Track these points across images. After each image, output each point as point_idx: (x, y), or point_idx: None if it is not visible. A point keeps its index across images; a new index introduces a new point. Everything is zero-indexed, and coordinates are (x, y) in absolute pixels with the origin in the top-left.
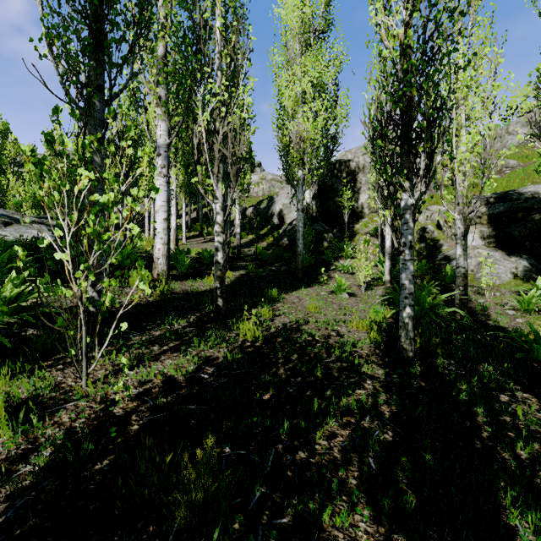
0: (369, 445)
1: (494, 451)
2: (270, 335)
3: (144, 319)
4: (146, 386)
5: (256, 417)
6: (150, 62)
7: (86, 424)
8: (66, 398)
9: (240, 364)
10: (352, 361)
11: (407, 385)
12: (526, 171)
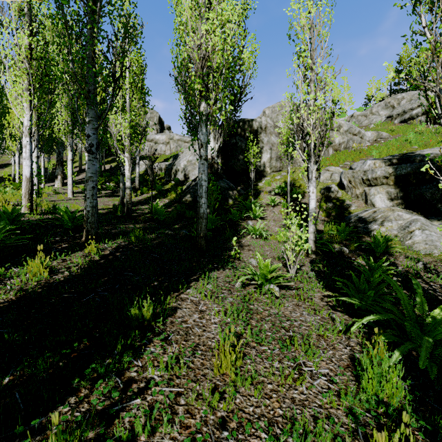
0: None
1: None
2: None
3: None
4: None
5: None
6: None
7: None
8: None
9: None
10: None
11: None
12: (398, 141)
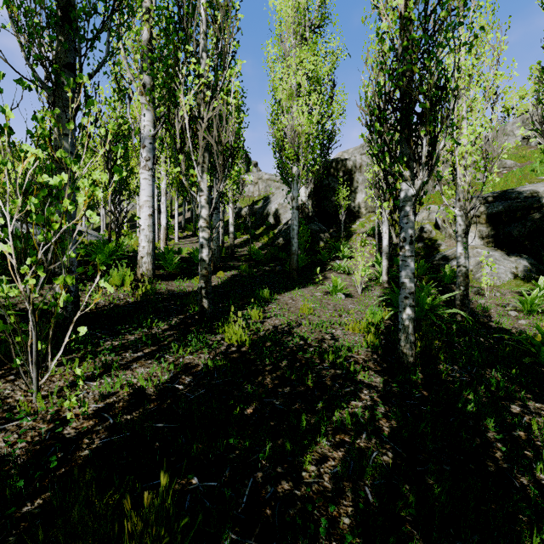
0: (366, 472)
1: (510, 476)
2: (259, 338)
3: (121, 322)
4: (109, 400)
5: (234, 436)
6: (133, 47)
7: (25, 450)
8: (7, 417)
9: (221, 373)
10: (348, 367)
11: (407, 395)
12: (523, 171)
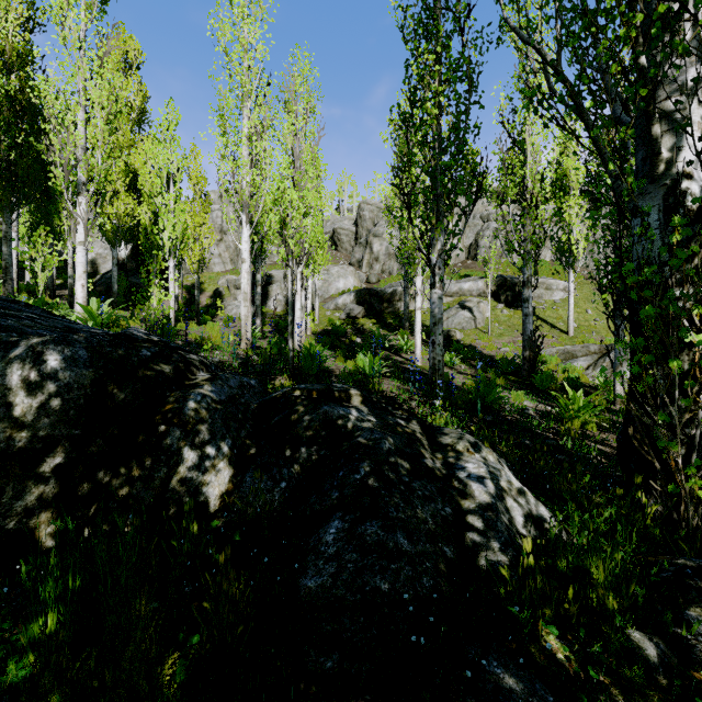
0: None
1: None
2: None
3: None
4: None
5: None
6: None
7: None
8: None
9: None
10: None
11: None
12: None
